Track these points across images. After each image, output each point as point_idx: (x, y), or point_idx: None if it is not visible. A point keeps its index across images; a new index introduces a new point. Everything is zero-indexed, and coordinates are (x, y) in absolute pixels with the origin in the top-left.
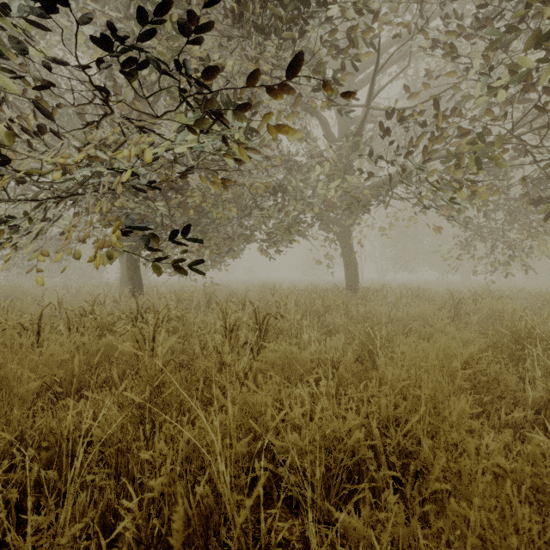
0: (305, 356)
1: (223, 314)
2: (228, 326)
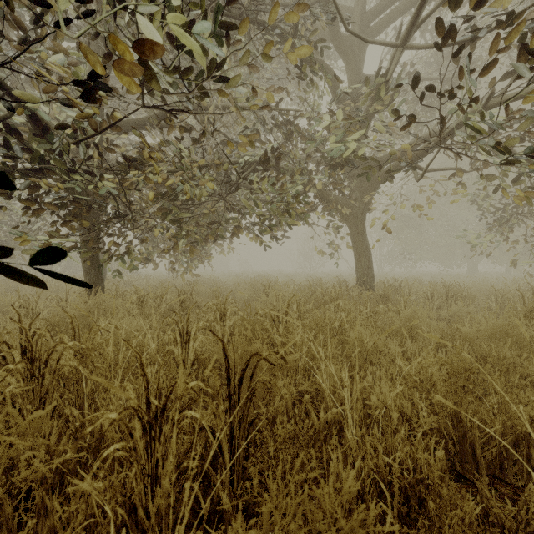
0: (360, 518)
1: (142, 370)
2: (190, 357)
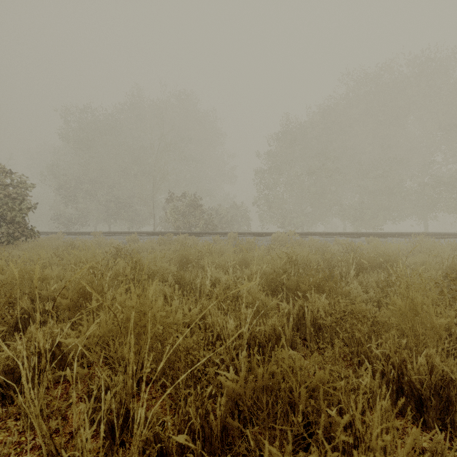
0: None
1: None
2: None
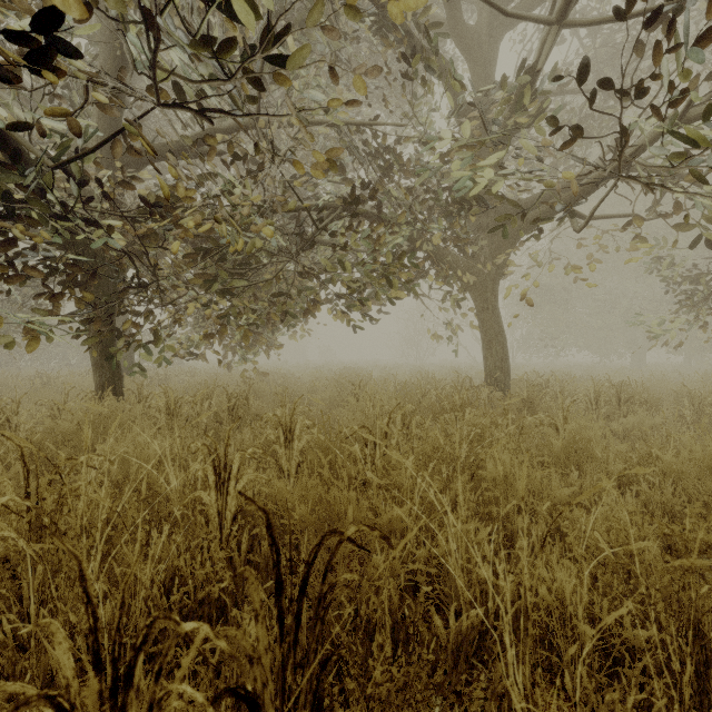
0: None
1: (84, 590)
2: (230, 507)
